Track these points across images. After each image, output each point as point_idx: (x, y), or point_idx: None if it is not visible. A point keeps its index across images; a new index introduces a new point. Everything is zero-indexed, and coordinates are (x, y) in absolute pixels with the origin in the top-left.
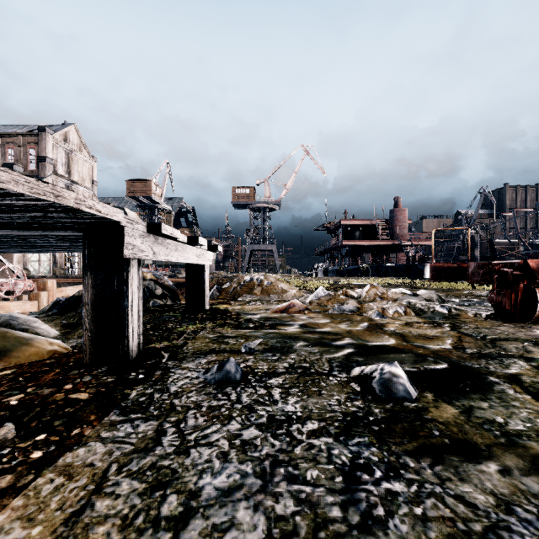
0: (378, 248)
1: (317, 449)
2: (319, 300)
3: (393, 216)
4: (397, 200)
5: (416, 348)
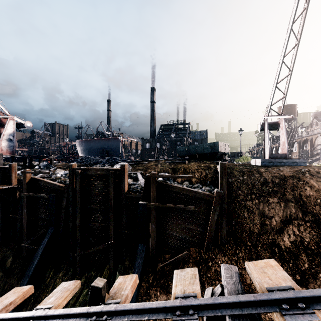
0: None
1: None
2: None
3: None
4: None
5: None
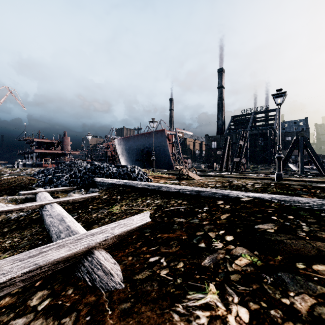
0: (55, 154)
1: (17, 175)
2: (18, 172)
3: (63, 140)
4: (65, 133)
5: (30, 174)
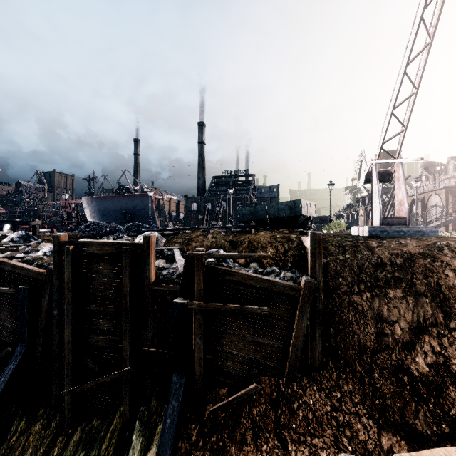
0: None
1: None
2: None
3: None
4: None
5: None
